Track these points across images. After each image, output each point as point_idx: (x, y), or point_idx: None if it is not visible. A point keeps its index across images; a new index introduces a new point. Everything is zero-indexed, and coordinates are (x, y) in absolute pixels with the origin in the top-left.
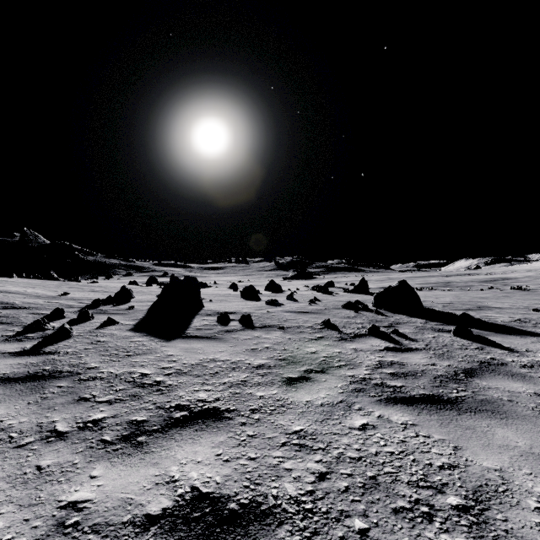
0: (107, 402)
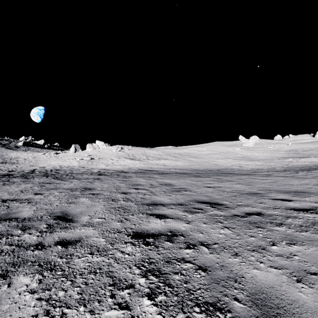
0: (186, 260)
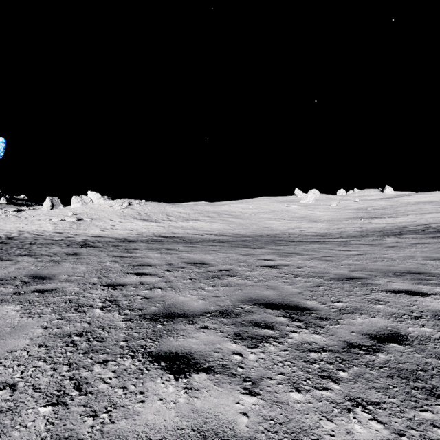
0: None
